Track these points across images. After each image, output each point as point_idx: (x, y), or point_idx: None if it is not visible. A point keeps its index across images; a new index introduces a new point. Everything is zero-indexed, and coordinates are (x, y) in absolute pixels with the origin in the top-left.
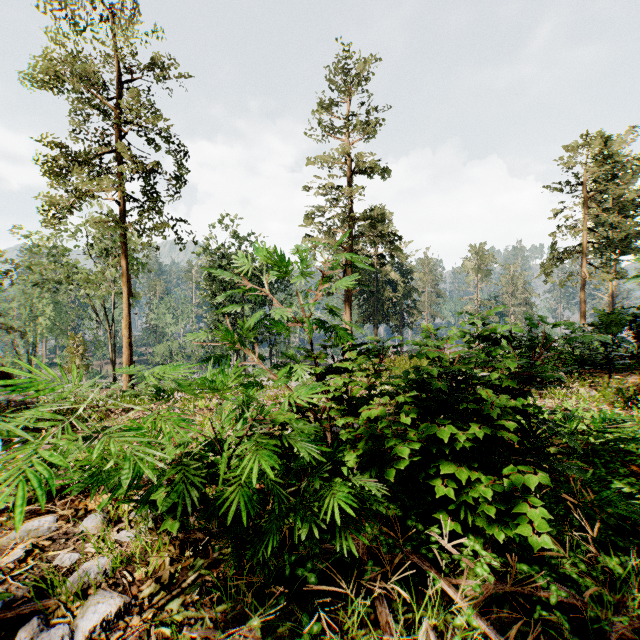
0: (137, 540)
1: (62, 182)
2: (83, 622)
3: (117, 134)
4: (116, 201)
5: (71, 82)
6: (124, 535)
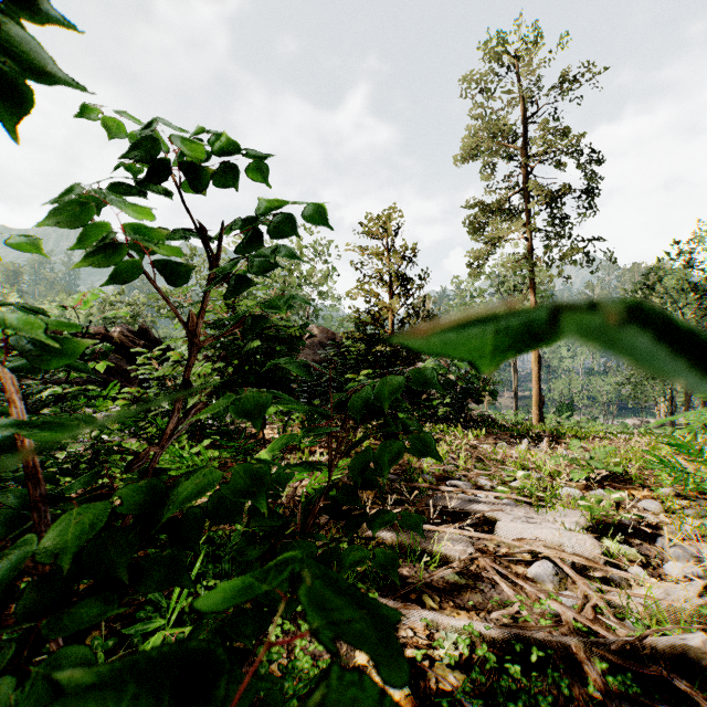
0: (704, 528)
1: (480, 234)
2: (706, 551)
3: (527, 173)
4: (526, 238)
5: (490, 145)
6: (690, 521)
